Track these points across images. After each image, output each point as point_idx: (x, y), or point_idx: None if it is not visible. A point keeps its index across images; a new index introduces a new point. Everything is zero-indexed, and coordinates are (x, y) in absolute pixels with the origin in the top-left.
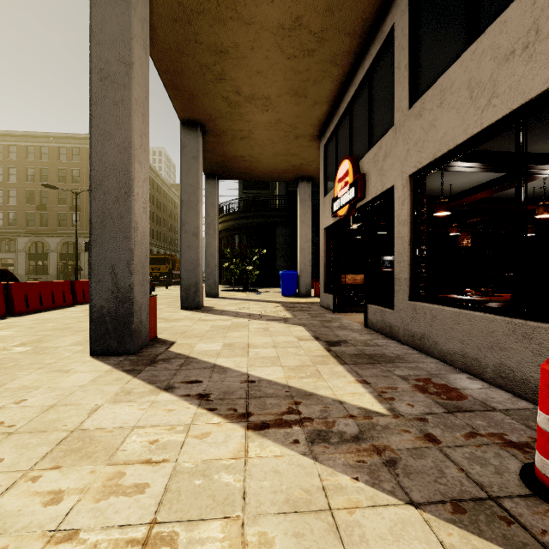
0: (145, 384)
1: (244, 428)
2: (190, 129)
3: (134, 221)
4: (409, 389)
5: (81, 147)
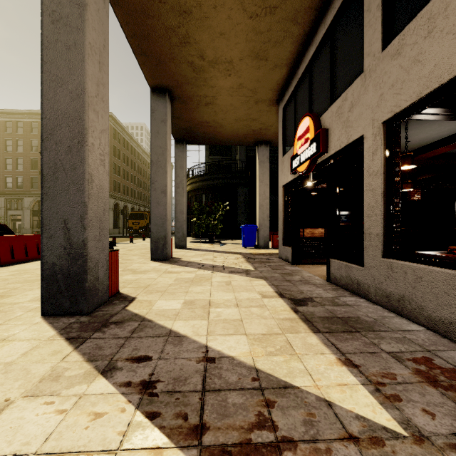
0: (82, 362)
1: None
2: (158, 95)
3: (87, 173)
4: (412, 379)
5: None
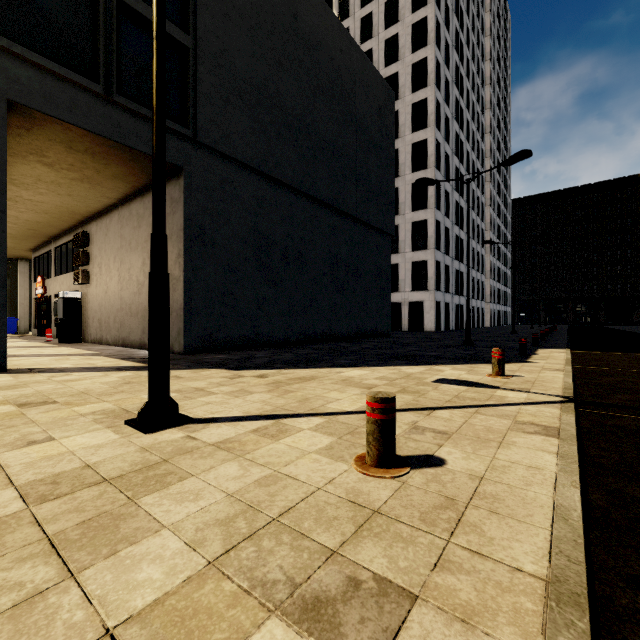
0: None
1: None
2: None
3: None
4: (41, 340)
5: None
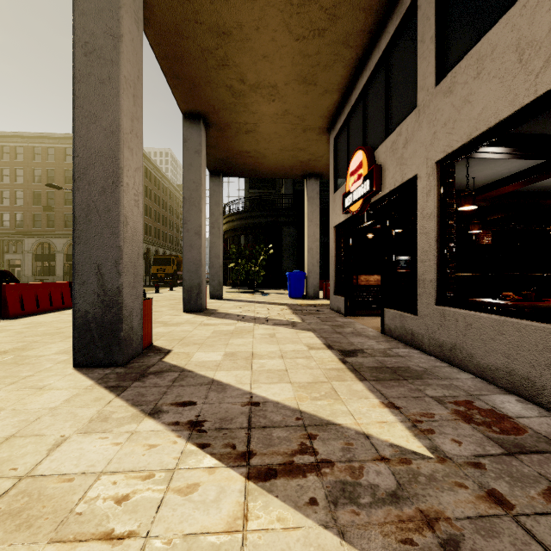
0: (127, 407)
1: (244, 477)
2: (192, 121)
3: (122, 215)
4: (449, 417)
5: None
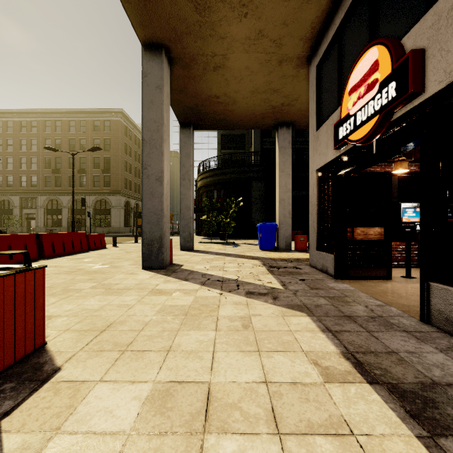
0: None
1: None
2: (152, 53)
3: None
4: None
5: (86, 119)
